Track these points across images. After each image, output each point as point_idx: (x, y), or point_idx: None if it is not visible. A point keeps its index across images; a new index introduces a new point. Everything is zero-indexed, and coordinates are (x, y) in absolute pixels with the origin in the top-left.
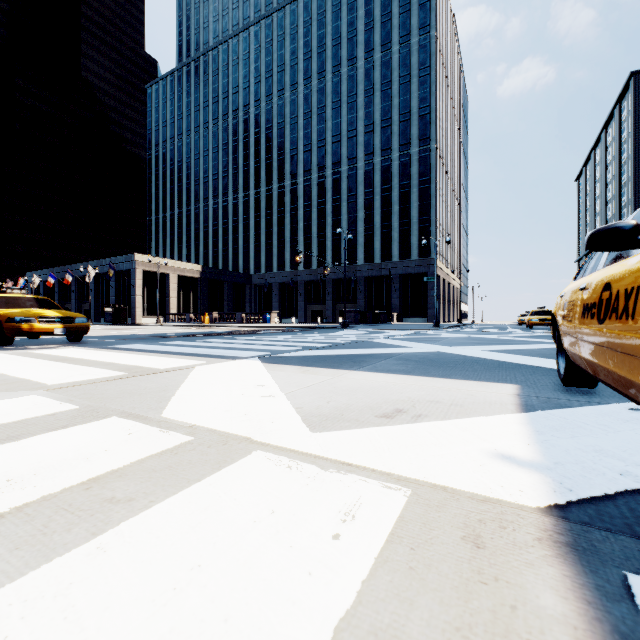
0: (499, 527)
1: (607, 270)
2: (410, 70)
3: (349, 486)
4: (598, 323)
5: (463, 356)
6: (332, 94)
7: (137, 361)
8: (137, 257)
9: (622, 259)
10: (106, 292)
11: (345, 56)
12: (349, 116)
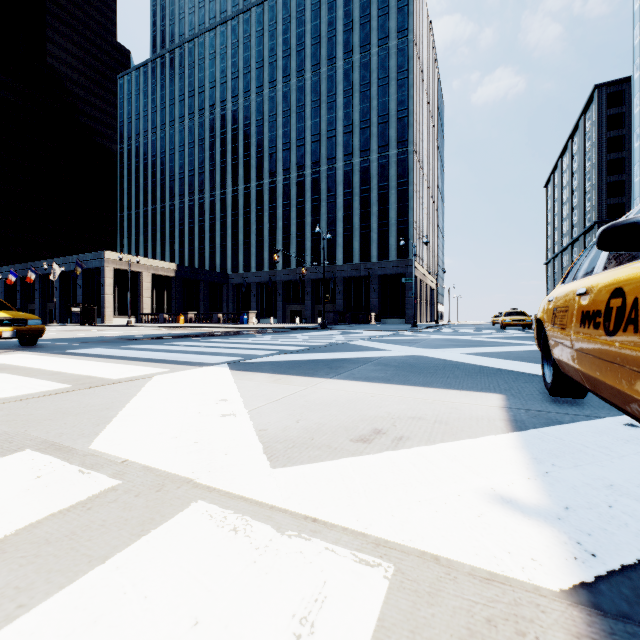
0: (516, 633)
1: (613, 273)
2: (388, 73)
3: (311, 562)
4: (606, 335)
5: (443, 360)
6: (311, 93)
7: (89, 369)
8: (107, 254)
9: (631, 261)
10: (73, 291)
11: (324, 55)
12: (328, 116)
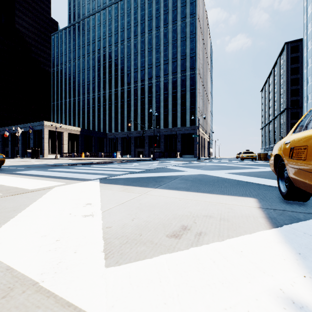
0: None
1: None
2: (186, 34)
3: None
4: None
5: (216, 177)
6: (148, 44)
7: (19, 183)
8: (45, 123)
9: None
10: (28, 141)
11: (154, 25)
12: (156, 55)
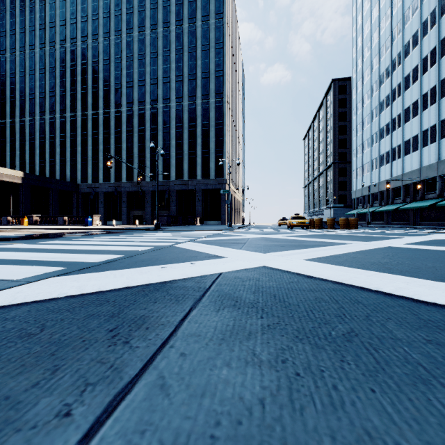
0: None
1: None
2: (209, 42)
3: None
4: None
5: (306, 277)
6: (150, 46)
7: None
8: None
9: None
10: None
11: (161, 19)
12: (164, 66)
